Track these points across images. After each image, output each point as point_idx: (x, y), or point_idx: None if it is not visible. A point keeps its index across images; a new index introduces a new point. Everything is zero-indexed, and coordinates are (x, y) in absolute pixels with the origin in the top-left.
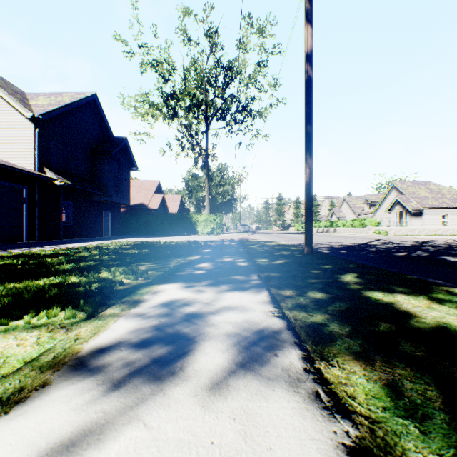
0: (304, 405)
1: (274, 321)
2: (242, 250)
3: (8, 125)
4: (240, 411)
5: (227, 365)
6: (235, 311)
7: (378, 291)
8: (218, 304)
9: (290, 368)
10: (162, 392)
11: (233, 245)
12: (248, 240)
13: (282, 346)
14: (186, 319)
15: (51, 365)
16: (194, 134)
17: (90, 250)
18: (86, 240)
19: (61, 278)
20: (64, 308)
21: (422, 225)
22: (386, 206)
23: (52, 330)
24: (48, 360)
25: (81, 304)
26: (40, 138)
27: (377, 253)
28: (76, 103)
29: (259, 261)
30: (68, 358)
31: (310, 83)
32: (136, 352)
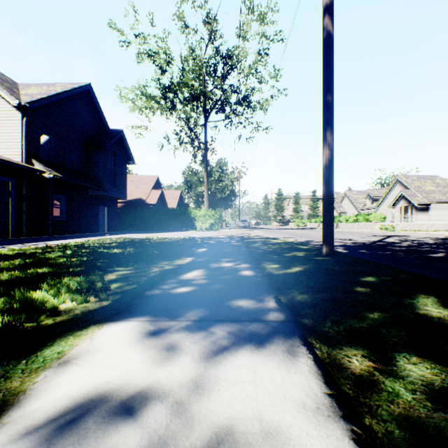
0: None
1: None
2: (244, 249)
3: None
4: None
5: None
6: None
7: None
8: (202, 417)
9: None
10: None
11: (234, 243)
12: (249, 237)
13: None
14: None
15: None
16: (193, 128)
17: (65, 250)
18: (77, 237)
19: None
20: None
21: (428, 220)
22: (390, 201)
23: None
24: None
25: None
26: (28, 128)
27: (407, 253)
28: (68, 93)
29: (269, 268)
30: None
31: (330, 42)
32: None
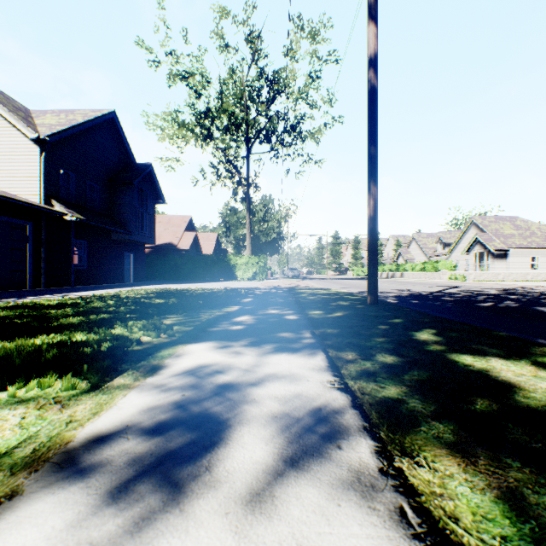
0: (385, 532)
1: (334, 396)
2: (290, 299)
3: (9, 148)
4: (291, 542)
5: (272, 464)
6: (282, 381)
7: (466, 354)
8: (261, 371)
9: (360, 467)
10: (178, 508)
11: (280, 294)
12: (297, 288)
13: (347, 433)
14: (217, 392)
15: (26, 464)
16: (233, 160)
17: (105, 300)
18: (103, 288)
19: (64, 335)
20: (63, 376)
21: (507, 269)
22: (464, 246)
23: (43, 406)
24: (24, 456)
25: (84, 370)
26: (47, 165)
27: (456, 303)
28: (91, 123)
29: (312, 314)
30: (53, 451)
31: (374, 95)
32: (148, 442)
